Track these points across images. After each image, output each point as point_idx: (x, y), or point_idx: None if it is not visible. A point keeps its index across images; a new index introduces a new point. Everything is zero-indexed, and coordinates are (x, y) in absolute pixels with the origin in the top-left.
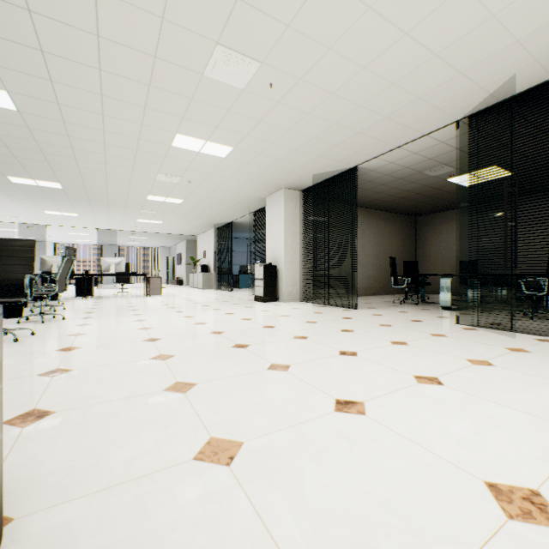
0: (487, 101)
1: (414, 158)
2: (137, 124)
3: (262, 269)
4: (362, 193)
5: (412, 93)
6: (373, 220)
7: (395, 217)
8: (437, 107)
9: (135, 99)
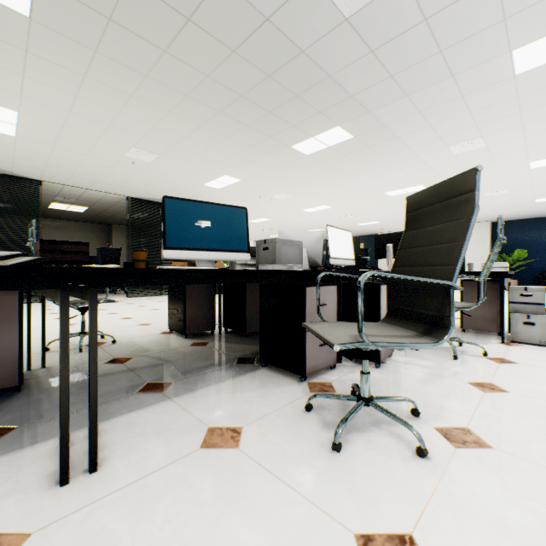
0: (145, 198)
1: (78, 193)
2: (18, 92)
3: None
4: None
5: (144, 188)
6: None
7: None
8: (136, 192)
9: (81, 111)
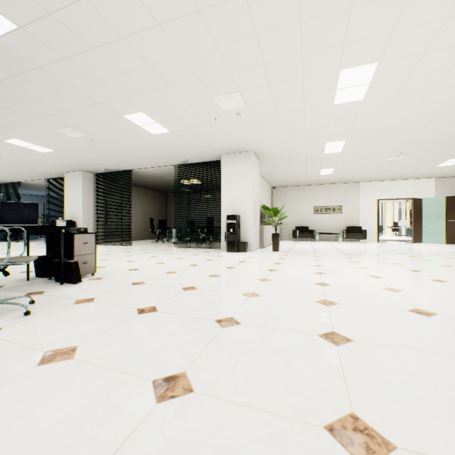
0: (183, 162)
1: (160, 172)
2: None
3: (64, 224)
4: (135, 180)
5: (155, 155)
6: (142, 194)
7: (155, 193)
8: (166, 160)
9: None
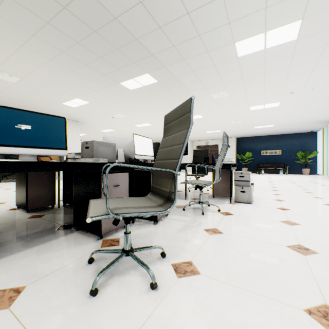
0: None
1: None
2: None
3: None
4: None
5: (13, 102)
6: None
7: None
8: (7, 105)
9: None
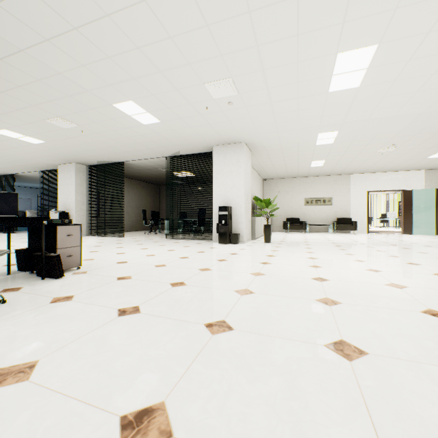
0: (175, 154)
1: (153, 163)
2: None
3: (57, 215)
4: (128, 172)
5: (147, 146)
6: (135, 186)
7: (149, 185)
8: (157, 152)
9: None
